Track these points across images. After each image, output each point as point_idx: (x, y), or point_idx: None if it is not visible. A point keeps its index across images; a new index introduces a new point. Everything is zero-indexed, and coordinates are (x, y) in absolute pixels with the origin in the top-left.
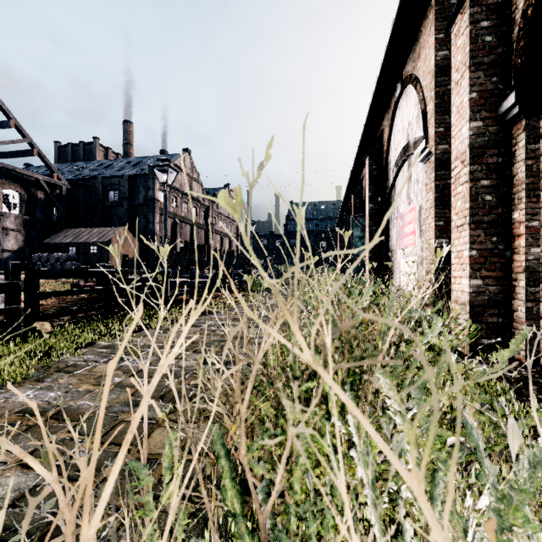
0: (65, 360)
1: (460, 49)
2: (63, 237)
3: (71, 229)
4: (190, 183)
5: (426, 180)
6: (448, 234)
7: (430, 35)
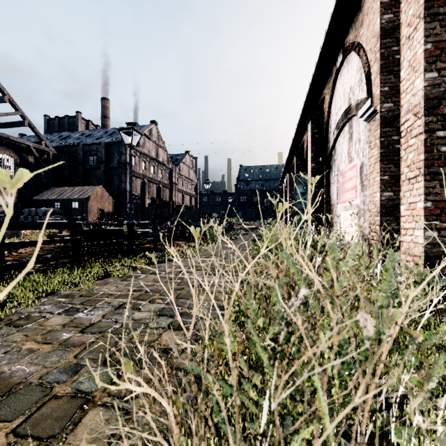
0: (21, 311)
1: (412, 3)
2: (49, 194)
3: (56, 187)
4: (157, 149)
5: (370, 138)
6: (393, 187)
7: (375, 0)
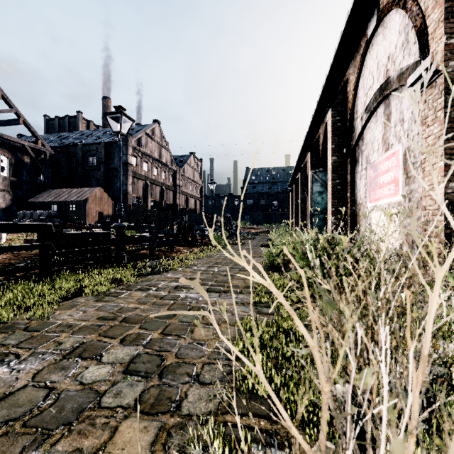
0: None
1: None
2: (45, 196)
3: (54, 189)
4: (160, 150)
5: (425, 112)
6: None
7: None
